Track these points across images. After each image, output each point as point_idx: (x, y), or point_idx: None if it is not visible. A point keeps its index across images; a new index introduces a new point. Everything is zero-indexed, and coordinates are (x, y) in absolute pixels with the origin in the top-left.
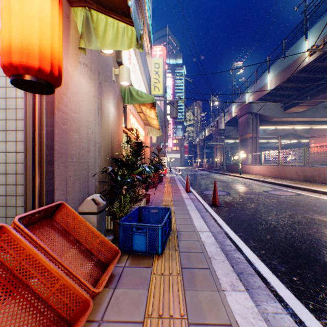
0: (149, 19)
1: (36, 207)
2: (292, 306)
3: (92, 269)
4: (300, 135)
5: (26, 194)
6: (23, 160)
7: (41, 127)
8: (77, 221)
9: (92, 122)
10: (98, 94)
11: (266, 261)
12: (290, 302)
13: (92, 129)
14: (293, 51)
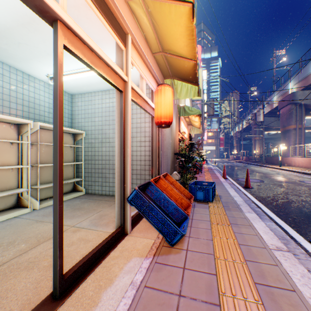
0: None
1: (157, 174)
2: (280, 224)
3: None
4: None
5: (152, 169)
6: (148, 154)
7: (158, 140)
8: (173, 181)
9: (169, 133)
10: None
11: (275, 213)
12: (280, 223)
13: (169, 137)
14: None
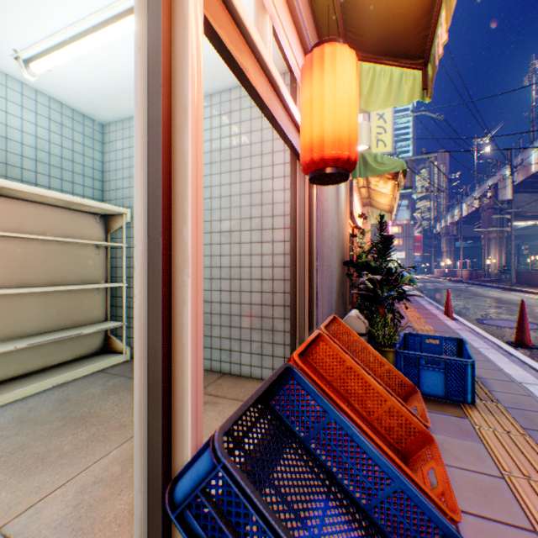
0: None
1: (305, 320)
2: None
3: None
4: None
5: (291, 304)
6: (280, 263)
7: (309, 224)
8: (353, 341)
9: (333, 211)
10: None
11: None
12: None
13: (333, 221)
14: None
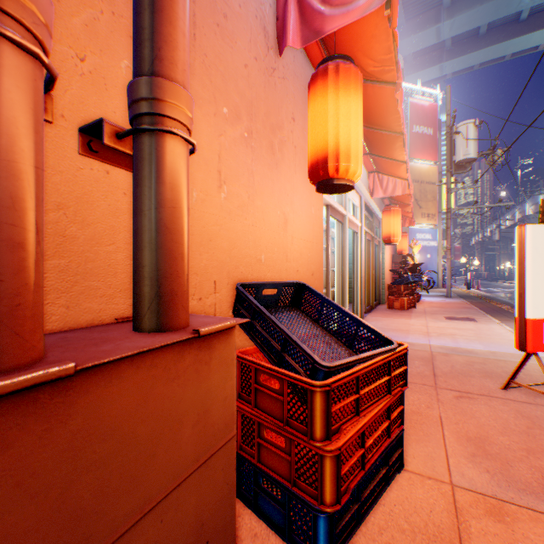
0: None
1: None
2: None
3: None
4: None
5: None
6: None
7: None
8: None
9: None
10: None
11: None
12: None
13: None
14: None
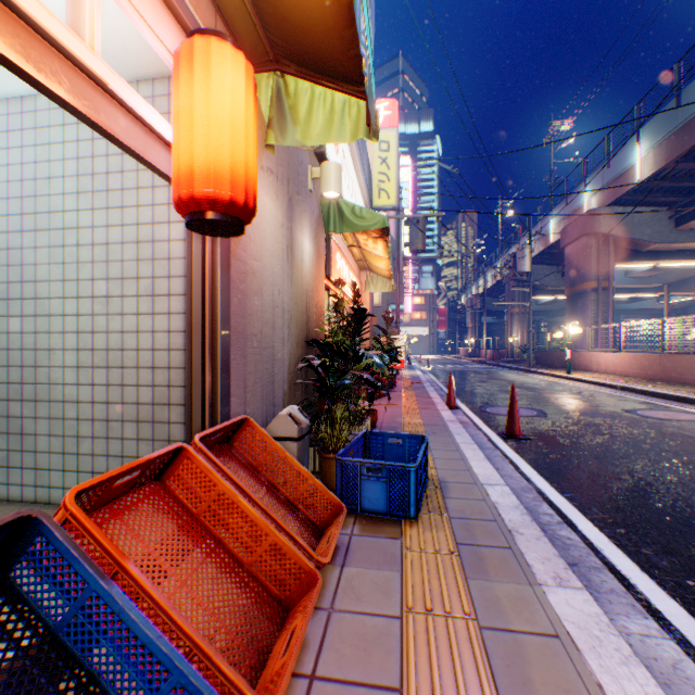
0: (370, 52)
1: (206, 424)
2: (680, 628)
3: (301, 532)
4: None
5: (189, 403)
6: (180, 344)
7: (213, 290)
8: (271, 450)
9: (279, 274)
10: (288, 221)
11: (629, 548)
12: (677, 621)
13: (279, 287)
14: None
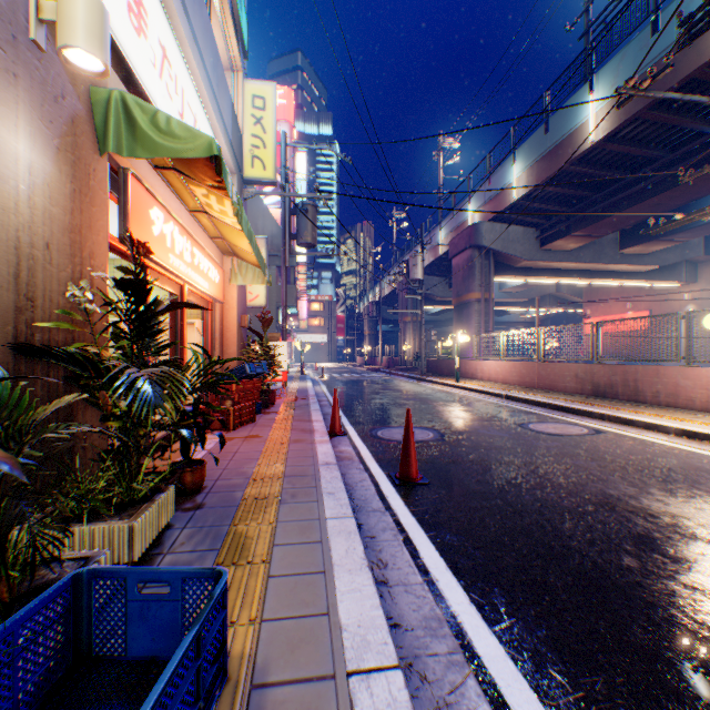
0: None
1: None
2: None
3: None
4: (567, 298)
5: None
6: None
7: None
8: None
9: None
10: None
11: None
12: None
13: None
14: (565, 117)
